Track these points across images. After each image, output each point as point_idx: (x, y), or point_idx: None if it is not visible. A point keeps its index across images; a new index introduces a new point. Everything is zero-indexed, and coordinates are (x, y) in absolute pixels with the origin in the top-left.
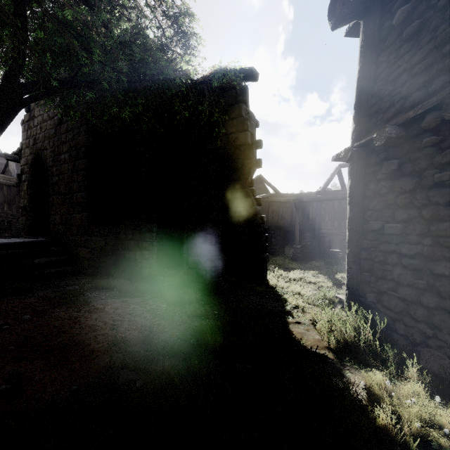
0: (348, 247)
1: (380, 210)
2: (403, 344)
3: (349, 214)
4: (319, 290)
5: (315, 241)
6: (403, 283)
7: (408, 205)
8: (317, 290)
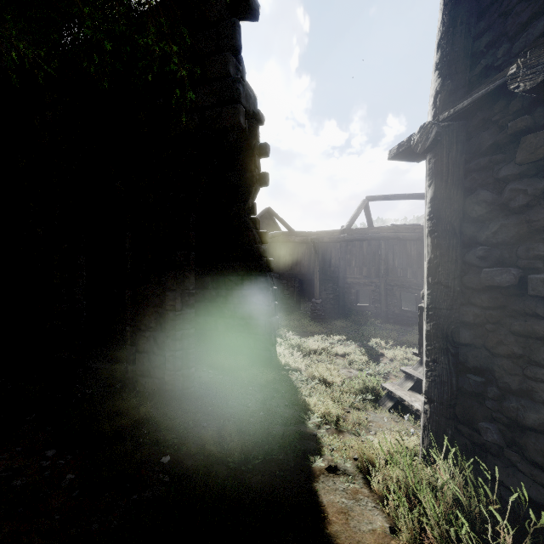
0: (429, 319)
1: (509, 244)
2: None
3: (430, 254)
4: (351, 368)
5: (339, 293)
6: None
7: None
8: (348, 369)
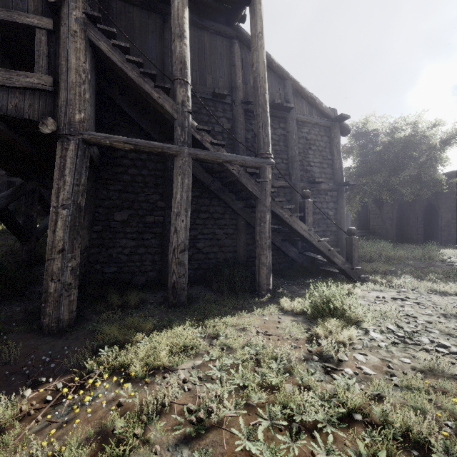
0: None
1: None
2: None
3: None
4: None
5: None
6: None
7: None
8: None
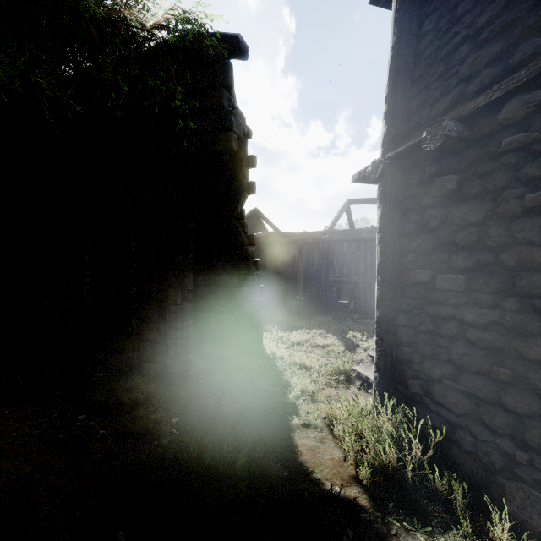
0: (378, 308)
1: (427, 253)
2: (470, 467)
3: (379, 259)
4: (329, 357)
5: (321, 291)
6: (470, 369)
7: (476, 245)
8: (327, 357)
